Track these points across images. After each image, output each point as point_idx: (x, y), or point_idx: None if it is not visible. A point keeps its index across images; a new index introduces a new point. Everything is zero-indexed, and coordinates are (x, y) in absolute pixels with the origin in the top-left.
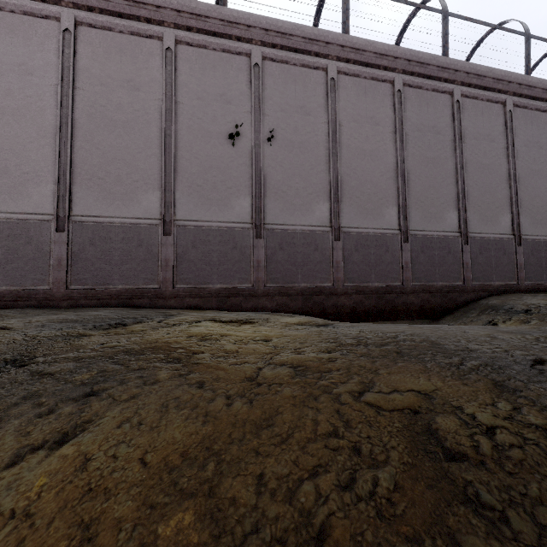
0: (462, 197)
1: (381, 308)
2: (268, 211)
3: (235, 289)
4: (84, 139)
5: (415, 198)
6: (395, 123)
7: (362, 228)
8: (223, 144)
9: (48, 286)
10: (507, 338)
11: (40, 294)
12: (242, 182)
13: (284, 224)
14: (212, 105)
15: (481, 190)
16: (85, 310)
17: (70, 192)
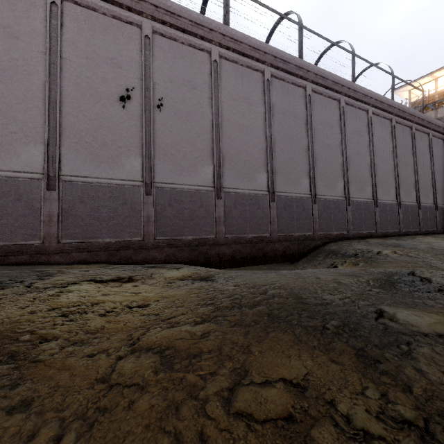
0: (312, 167)
1: (254, 254)
2: (158, 171)
3: (125, 242)
4: None
5: (280, 167)
6: (265, 105)
7: (240, 189)
8: (113, 105)
9: None
10: (348, 282)
11: None
12: (132, 143)
13: (172, 183)
14: (102, 67)
15: (325, 163)
16: None
17: None
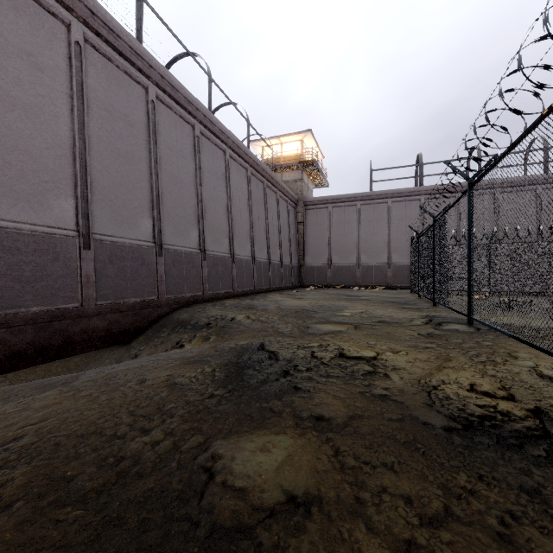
0: (157, 205)
1: (45, 343)
2: None
3: None
4: None
5: (102, 194)
6: (72, 84)
7: (7, 220)
8: None
9: None
10: (186, 381)
11: None
12: None
13: None
14: None
15: (175, 202)
16: None
17: None
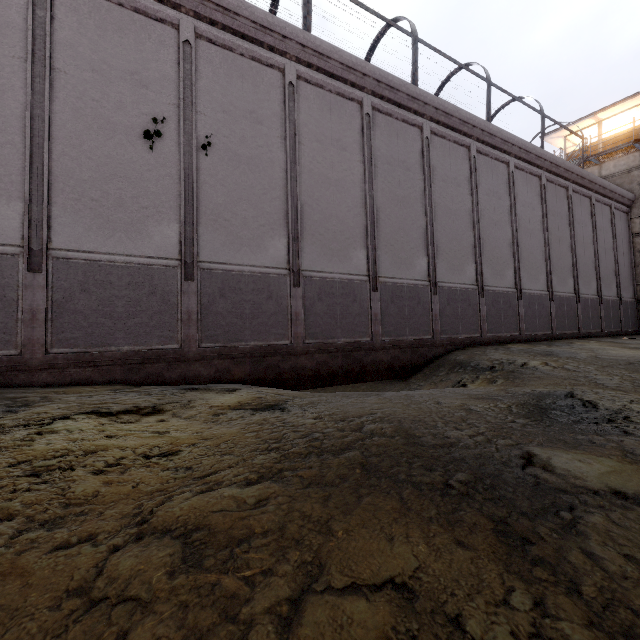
0: (431, 242)
1: (348, 368)
2: (204, 244)
3: (153, 352)
4: None
5: (385, 241)
6: (363, 151)
7: (327, 272)
8: (135, 144)
9: None
10: (481, 409)
11: None
12: (165, 201)
13: (226, 263)
14: (117, 85)
15: (449, 236)
16: None
17: None
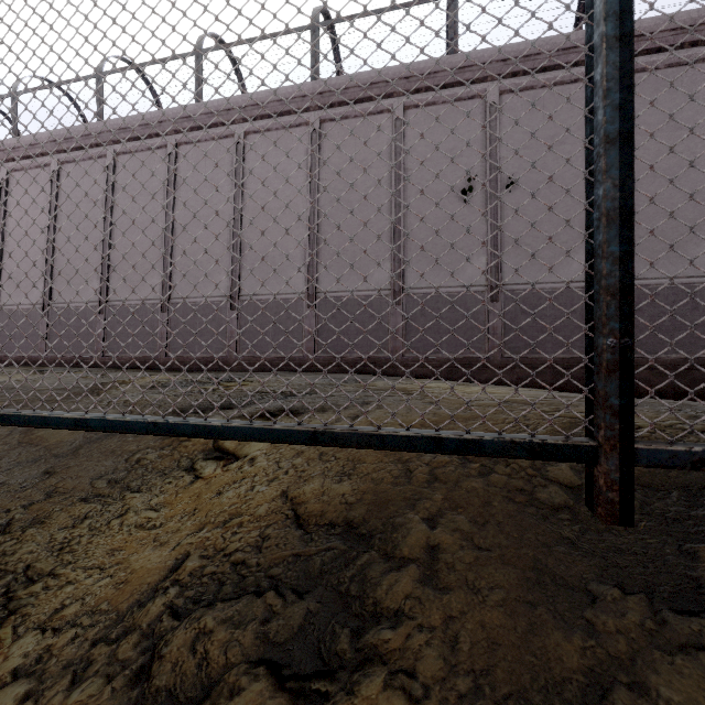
0: None
1: (683, 389)
2: (507, 270)
3: (466, 359)
4: (326, 224)
5: None
6: None
7: (649, 279)
8: (453, 203)
9: (301, 354)
10: None
11: (296, 360)
12: (475, 241)
13: (527, 283)
14: (441, 163)
15: None
16: (330, 374)
17: (316, 272)
